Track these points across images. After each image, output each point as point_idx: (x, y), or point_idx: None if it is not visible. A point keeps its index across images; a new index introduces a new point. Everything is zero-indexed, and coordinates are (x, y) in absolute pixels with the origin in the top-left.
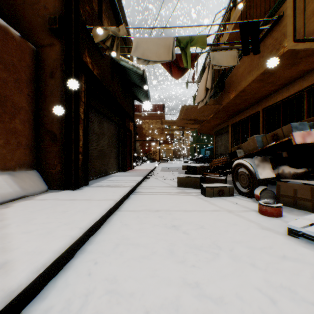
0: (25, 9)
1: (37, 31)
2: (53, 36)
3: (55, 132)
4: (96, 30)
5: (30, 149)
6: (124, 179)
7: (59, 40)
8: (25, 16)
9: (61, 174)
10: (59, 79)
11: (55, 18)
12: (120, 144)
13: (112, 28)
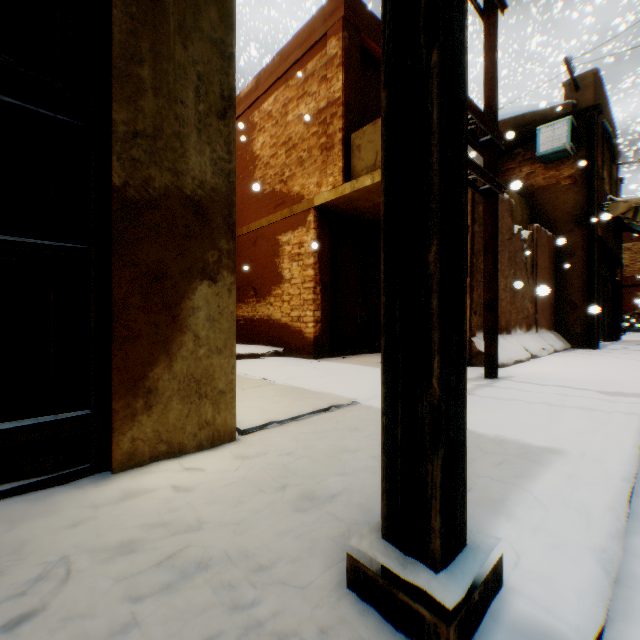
0: (542, 207)
1: (554, 222)
2: (570, 224)
3: (573, 301)
4: (611, 204)
5: (553, 315)
6: (632, 347)
7: (577, 226)
8: (542, 212)
9: (579, 335)
10: (577, 258)
11: (579, 213)
12: (604, 304)
13: (632, 199)
